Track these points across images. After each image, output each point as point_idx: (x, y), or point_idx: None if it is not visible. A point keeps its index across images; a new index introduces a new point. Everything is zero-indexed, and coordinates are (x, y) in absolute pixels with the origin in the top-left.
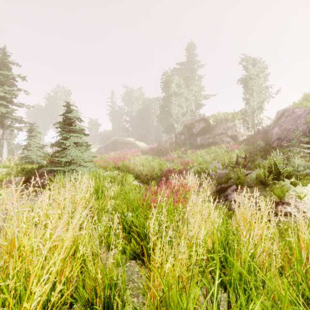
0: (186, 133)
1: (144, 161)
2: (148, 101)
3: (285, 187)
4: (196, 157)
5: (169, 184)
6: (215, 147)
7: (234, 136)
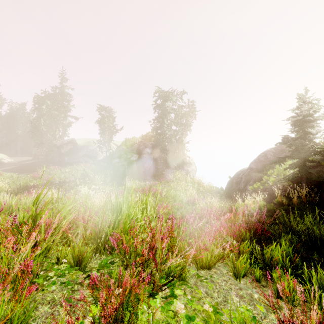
0: (56, 151)
1: (10, 180)
2: (11, 105)
3: (78, 189)
4: (59, 174)
5: (30, 193)
6: (78, 165)
7: (94, 157)
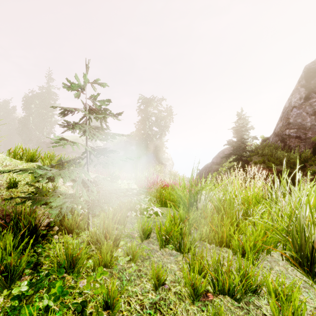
0: (45, 148)
1: None
2: None
3: None
4: None
5: None
6: None
7: (81, 153)
